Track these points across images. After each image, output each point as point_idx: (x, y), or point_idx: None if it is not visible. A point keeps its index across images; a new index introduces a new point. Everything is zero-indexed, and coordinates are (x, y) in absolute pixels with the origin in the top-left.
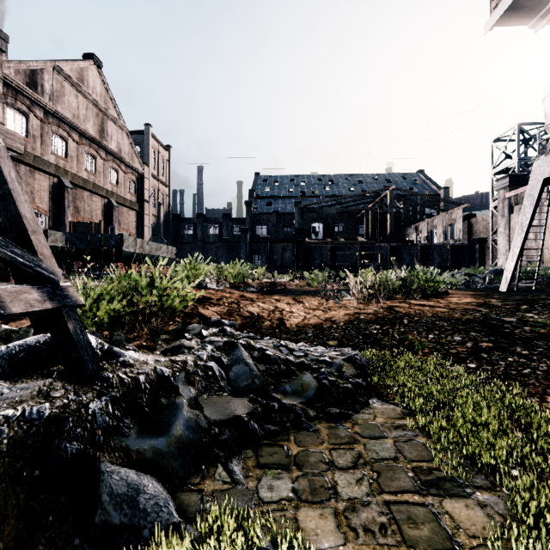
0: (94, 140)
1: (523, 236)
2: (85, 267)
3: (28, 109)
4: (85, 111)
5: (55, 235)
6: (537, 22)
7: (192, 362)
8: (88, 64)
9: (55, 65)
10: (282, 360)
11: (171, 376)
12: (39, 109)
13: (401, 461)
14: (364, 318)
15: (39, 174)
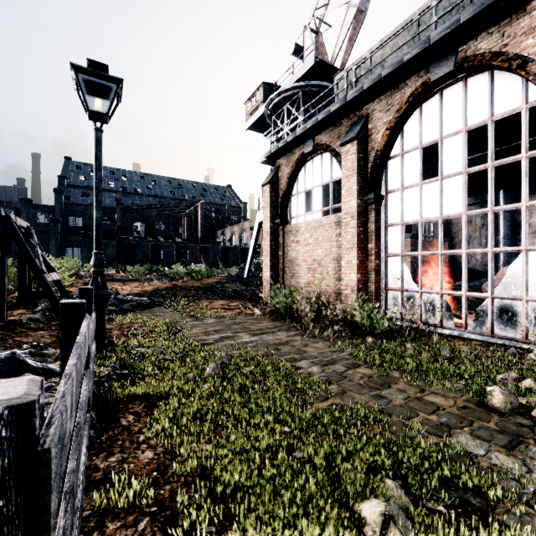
0: None
1: (252, 249)
2: None
3: None
4: None
5: None
6: (266, 135)
7: None
8: None
9: None
10: (123, 299)
11: None
12: None
13: (158, 312)
14: (161, 288)
15: None
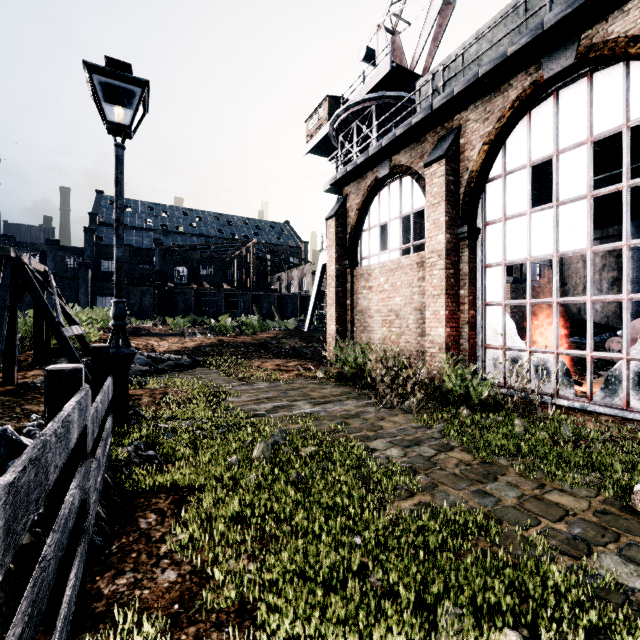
0: None
1: (314, 297)
2: None
3: None
4: None
5: None
6: (331, 159)
7: None
8: None
9: None
10: (159, 358)
11: None
12: None
13: (199, 373)
14: (205, 345)
15: None
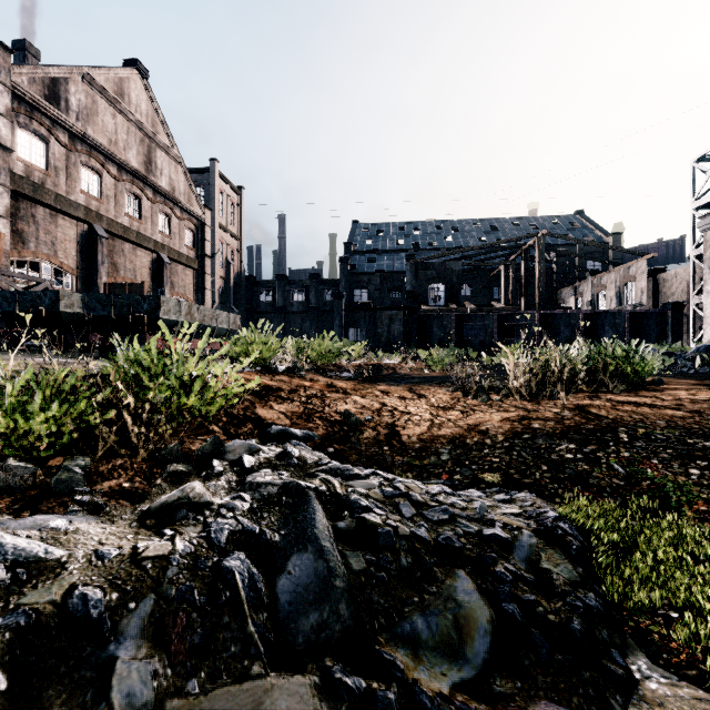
0: (138, 175)
1: None
2: (106, 342)
3: (48, 132)
4: (126, 135)
5: (70, 297)
6: None
7: (187, 558)
8: (129, 74)
9: (84, 73)
10: (402, 539)
11: (107, 620)
12: (62, 132)
13: None
14: (541, 428)
15: (63, 218)
